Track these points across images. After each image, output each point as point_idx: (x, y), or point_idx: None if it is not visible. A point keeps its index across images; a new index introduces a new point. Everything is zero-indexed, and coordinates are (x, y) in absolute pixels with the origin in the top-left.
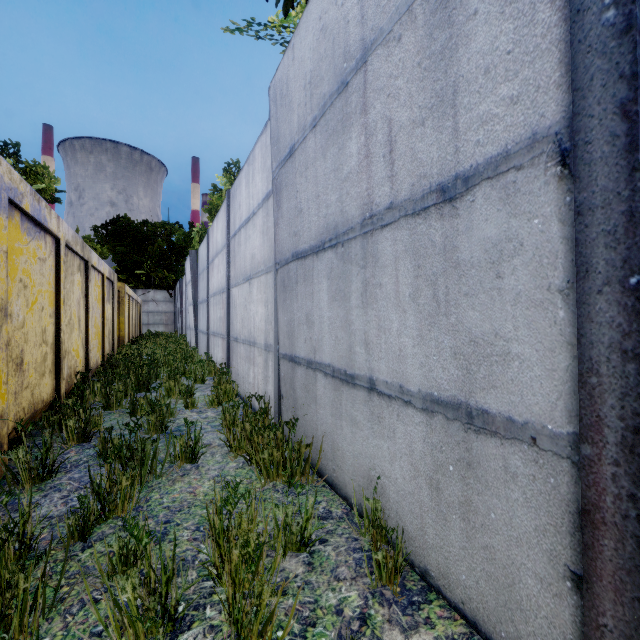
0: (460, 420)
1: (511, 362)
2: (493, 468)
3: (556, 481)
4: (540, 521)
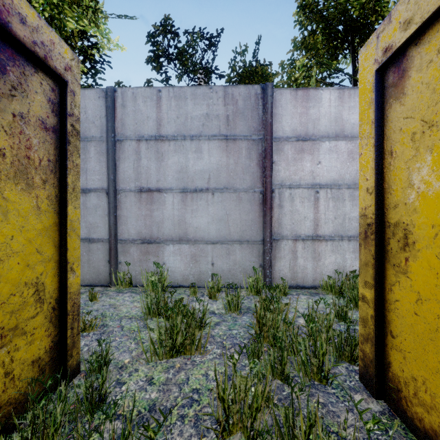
0: (87, 242)
1: (99, 227)
2: (95, 249)
3: (106, 247)
4: (104, 255)
